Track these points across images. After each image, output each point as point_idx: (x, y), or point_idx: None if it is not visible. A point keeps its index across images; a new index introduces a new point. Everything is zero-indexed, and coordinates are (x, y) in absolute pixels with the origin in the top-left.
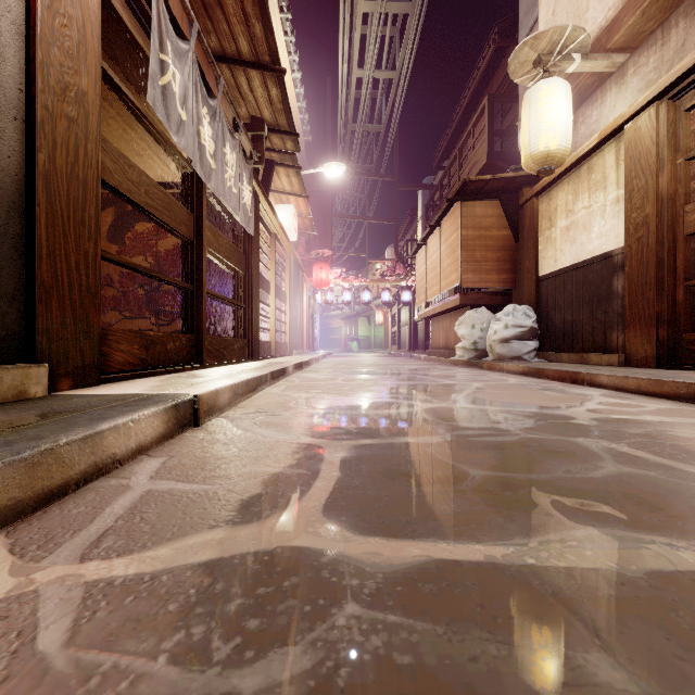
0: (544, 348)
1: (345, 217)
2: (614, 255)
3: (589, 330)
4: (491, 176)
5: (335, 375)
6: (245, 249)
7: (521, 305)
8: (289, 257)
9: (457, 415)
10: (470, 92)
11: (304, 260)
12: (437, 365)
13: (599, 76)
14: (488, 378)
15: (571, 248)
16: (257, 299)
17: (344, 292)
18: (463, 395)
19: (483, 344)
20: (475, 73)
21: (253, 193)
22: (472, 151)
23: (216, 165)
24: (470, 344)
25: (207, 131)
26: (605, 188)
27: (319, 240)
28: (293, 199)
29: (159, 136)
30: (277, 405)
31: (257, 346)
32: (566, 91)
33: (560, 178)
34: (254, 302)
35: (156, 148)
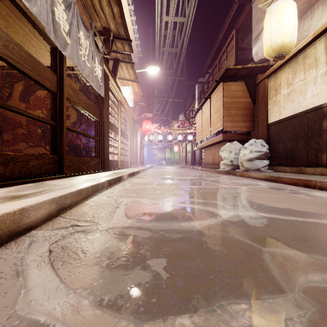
0: (272, 164)
1: (159, 97)
2: (323, 107)
3: (304, 153)
4: (241, 66)
5: (152, 180)
6: (99, 105)
7: (259, 139)
8: (129, 115)
9: (264, 230)
10: (224, 30)
11: (138, 119)
12: (208, 173)
13: (308, 3)
14: (245, 182)
15: (291, 105)
16: (108, 135)
17: (159, 135)
18: (244, 200)
19: (236, 162)
20: (227, 20)
21: (104, 73)
22: (226, 60)
23: (71, 42)
24: (229, 162)
25: (62, 15)
26: (316, 66)
27: (146, 109)
28: (131, 83)
29: (22, 11)
30: (97, 214)
31: (108, 163)
32: (294, 6)
33: (283, 65)
34: (105, 137)
35: (42, 41)
